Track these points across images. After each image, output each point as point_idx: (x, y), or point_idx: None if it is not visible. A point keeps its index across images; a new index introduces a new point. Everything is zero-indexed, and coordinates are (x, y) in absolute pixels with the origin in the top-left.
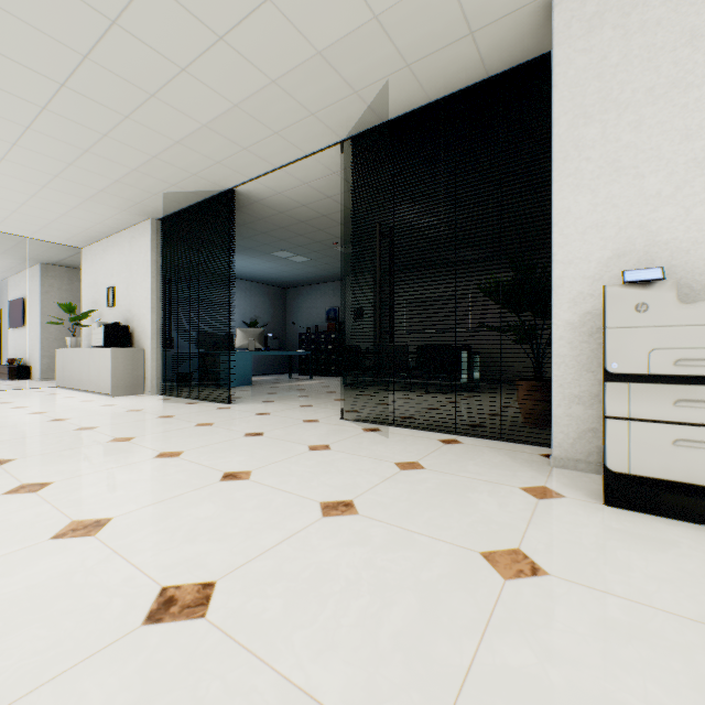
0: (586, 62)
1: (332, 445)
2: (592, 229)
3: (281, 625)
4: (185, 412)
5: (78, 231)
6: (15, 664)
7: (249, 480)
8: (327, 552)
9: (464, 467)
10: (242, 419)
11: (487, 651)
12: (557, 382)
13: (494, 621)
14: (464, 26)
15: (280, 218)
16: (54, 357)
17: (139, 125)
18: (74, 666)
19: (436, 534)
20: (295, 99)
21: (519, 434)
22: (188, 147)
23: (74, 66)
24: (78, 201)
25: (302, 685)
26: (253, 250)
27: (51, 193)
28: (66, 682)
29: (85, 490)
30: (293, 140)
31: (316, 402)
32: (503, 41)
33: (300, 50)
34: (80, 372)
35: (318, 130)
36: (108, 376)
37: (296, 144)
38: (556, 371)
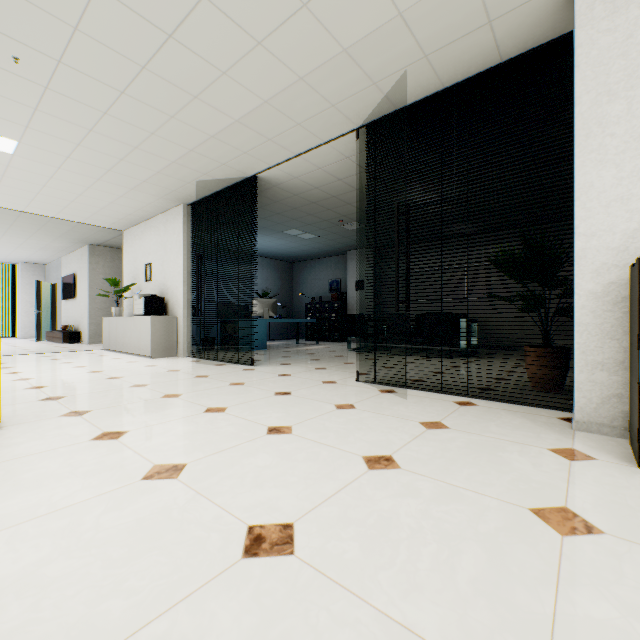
0: (610, 41)
1: (355, 404)
2: (616, 202)
3: (363, 565)
4: (217, 373)
5: (122, 217)
6: (149, 585)
7: (292, 434)
8: (384, 502)
9: (486, 428)
10: (268, 379)
11: (566, 602)
12: (579, 349)
13: (563, 574)
14: (483, 16)
15: (294, 200)
16: (99, 324)
17: (181, 123)
18: (197, 590)
19: (481, 490)
20: (319, 93)
21: (530, 398)
22: (221, 140)
23: (133, 76)
24: (125, 190)
25: (400, 621)
26: (267, 229)
27: (103, 185)
28: (195, 603)
29: (156, 439)
30: (313, 130)
31: (328, 365)
32: (520, 27)
33: (327, 48)
34: (124, 337)
35: (337, 120)
36: (148, 340)
37: (315, 133)
38: (578, 339)
